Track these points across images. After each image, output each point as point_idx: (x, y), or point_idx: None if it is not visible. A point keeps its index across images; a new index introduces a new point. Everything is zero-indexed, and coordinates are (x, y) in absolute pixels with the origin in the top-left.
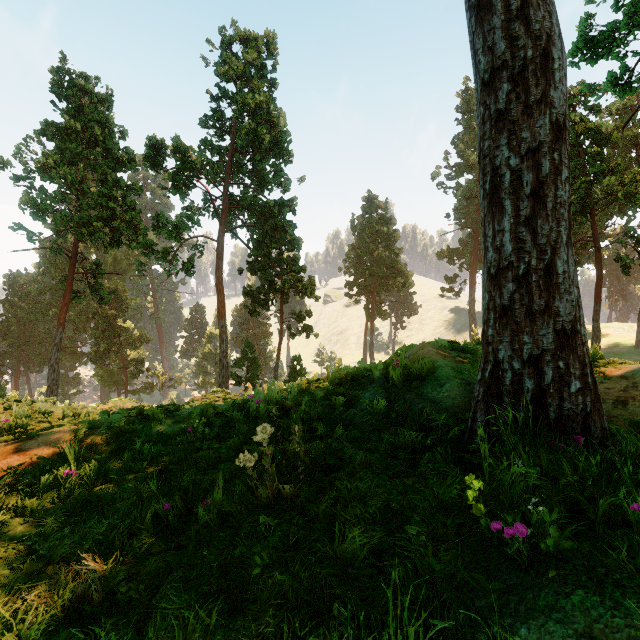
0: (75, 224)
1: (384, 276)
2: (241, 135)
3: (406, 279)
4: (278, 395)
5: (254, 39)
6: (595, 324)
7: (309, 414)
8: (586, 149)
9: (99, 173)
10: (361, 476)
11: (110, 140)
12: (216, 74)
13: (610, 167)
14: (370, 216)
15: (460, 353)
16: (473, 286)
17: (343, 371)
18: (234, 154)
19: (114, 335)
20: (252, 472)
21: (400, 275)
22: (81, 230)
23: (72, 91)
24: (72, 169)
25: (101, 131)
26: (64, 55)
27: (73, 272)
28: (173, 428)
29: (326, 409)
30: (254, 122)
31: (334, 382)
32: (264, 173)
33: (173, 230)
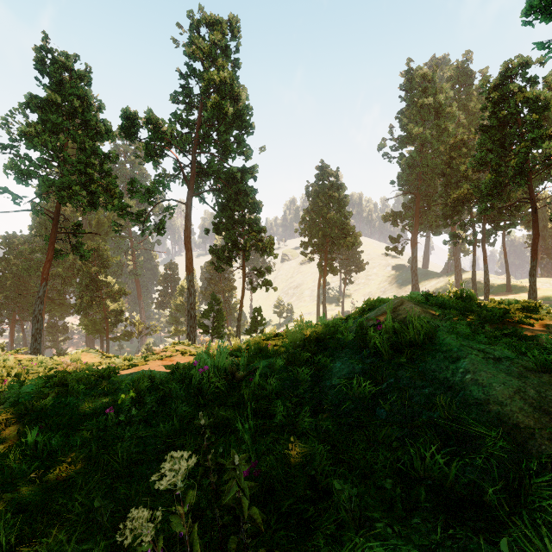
0: (56, 188)
1: (335, 236)
2: (207, 108)
3: (355, 239)
4: (227, 362)
5: (219, 23)
6: (532, 279)
7: (265, 388)
8: (523, 118)
9: (78, 142)
10: (356, 550)
11: (88, 112)
12: (185, 54)
13: (547, 133)
14: (323, 183)
15: (442, 309)
16: (415, 245)
17: (306, 330)
18: (201, 126)
19: (96, 289)
20: (152, 544)
21: (350, 235)
22: (61, 193)
23: (54, 68)
24: (53, 138)
25: (80, 104)
26: (46, 35)
27: (55, 232)
28: (95, 404)
29: (286, 380)
30: (219, 97)
31: (295, 344)
32: (228, 143)
33: (146, 194)
